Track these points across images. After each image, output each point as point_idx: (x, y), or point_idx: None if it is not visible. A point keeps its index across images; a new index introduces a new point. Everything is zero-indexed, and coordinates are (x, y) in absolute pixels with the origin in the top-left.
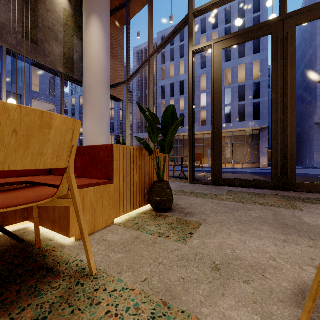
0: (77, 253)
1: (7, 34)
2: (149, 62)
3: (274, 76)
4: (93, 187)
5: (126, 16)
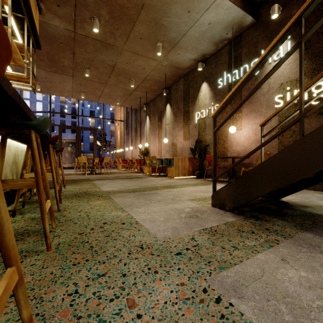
0: None
1: None
2: None
3: (76, 140)
4: None
5: None
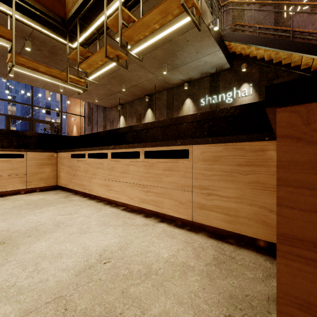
0: None
1: None
2: None
3: None
4: None
5: None
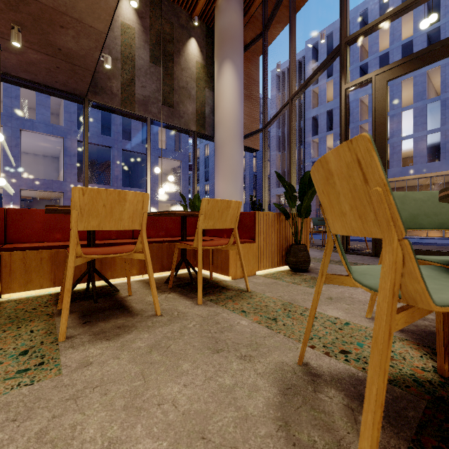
0: (235, 284)
1: (151, 105)
2: (290, 104)
3: None
4: (242, 244)
5: (263, 50)
